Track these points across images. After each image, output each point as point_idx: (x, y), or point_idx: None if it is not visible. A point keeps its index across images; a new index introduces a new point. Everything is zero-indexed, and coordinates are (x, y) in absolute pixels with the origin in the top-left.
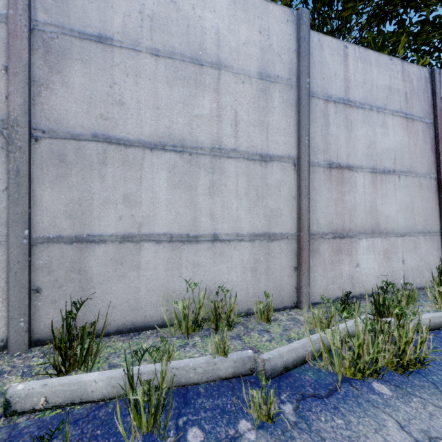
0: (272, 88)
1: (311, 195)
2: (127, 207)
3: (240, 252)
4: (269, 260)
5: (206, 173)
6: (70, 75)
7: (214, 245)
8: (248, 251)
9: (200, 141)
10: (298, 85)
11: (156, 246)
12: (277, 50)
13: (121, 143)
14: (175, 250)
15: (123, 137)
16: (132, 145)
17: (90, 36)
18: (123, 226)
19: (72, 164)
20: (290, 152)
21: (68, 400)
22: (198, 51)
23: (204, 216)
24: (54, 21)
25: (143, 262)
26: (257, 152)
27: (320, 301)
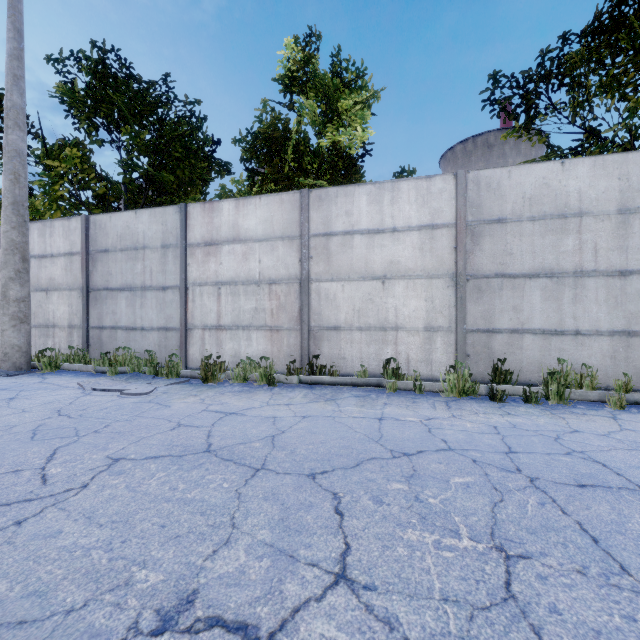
0: (631, 218)
1: None
2: (514, 313)
3: (599, 343)
4: (628, 351)
5: (569, 289)
6: (483, 245)
7: (576, 338)
8: (607, 343)
9: (565, 268)
10: None
11: (533, 336)
12: (638, 187)
13: (511, 276)
14: (546, 339)
15: (512, 273)
16: (518, 277)
17: (494, 221)
18: (512, 324)
19: (484, 291)
20: None
21: (512, 393)
22: (563, 209)
23: (568, 318)
24: (476, 219)
25: (525, 346)
26: (616, 270)
27: None
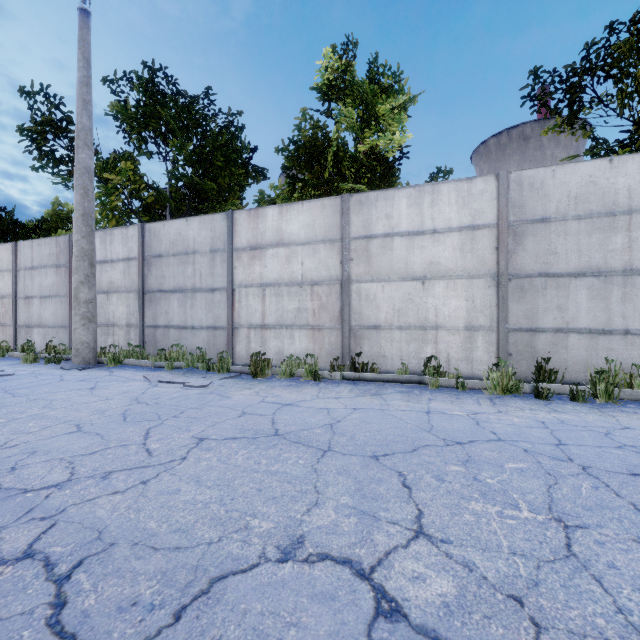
0: None
1: None
2: (559, 312)
3: None
4: None
5: (618, 288)
6: (526, 244)
7: (625, 337)
8: None
9: (613, 267)
10: None
11: (578, 335)
12: None
13: (555, 276)
14: (592, 339)
15: (556, 272)
16: (562, 276)
17: (537, 220)
18: (556, 323)
19: (527, 291)
20: None
21: (557, 392)
22: (611, 207)
23: (616, 317)
24: (518, 219)
25: (570, 345)
26: None
27: None
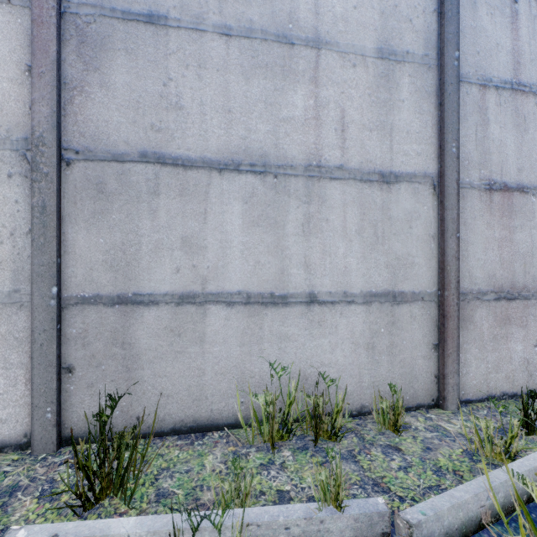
0: (398, 71)
1: (460, 232)
2: (187, 254)
3: (349, 320)
4: (394, 332)
5: (298, 203)
6: (110, 72)
7: (310, 309)
8: (362, 319)
9: (290, 157)
10: (440, 63)
11: (227, 310)
12: (407, 12)
13: (179, 163)
14: (253, 316)
15: (181, 155)
16: (194, 166)
17: (137, 15)
18: (181, 281)
19: (113, 196)
20: (427, 168)
21: None
22: (287, 24)
23: (295, 266)
24: None
25: (209, 333)
26: (376, 170)
27: (476, 398)
